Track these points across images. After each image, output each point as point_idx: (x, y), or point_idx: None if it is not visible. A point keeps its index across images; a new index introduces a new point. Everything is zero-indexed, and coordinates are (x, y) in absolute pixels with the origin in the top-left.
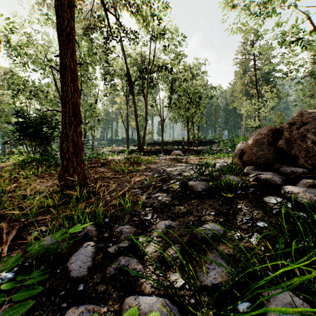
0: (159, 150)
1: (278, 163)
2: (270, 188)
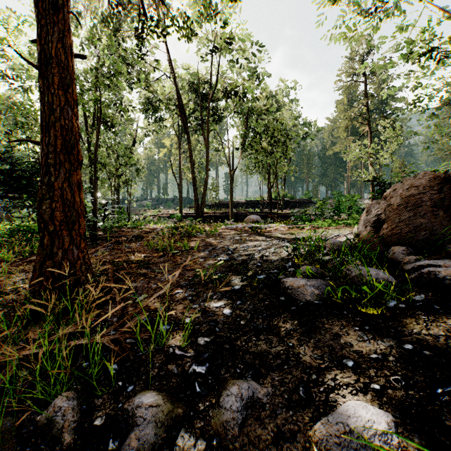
0: (226, 215)
1: None
2: None
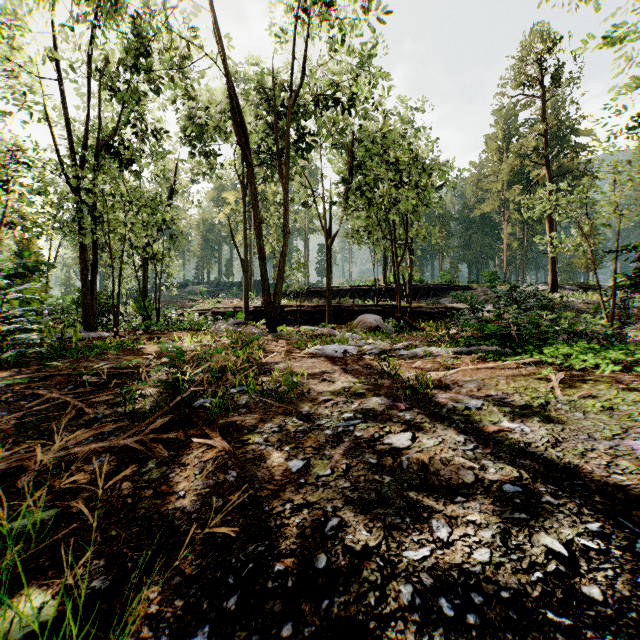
0: (320, 310)
1: None
2: None
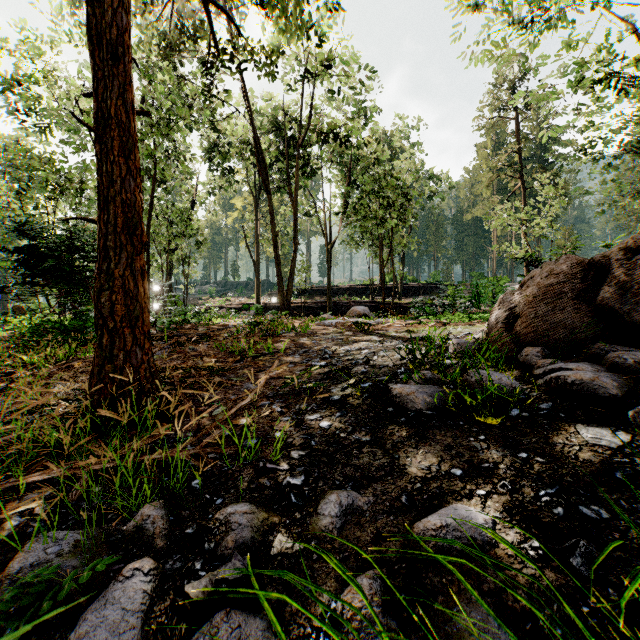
0: (322, 306)
1: (598, 340)
2: (592, 406)
